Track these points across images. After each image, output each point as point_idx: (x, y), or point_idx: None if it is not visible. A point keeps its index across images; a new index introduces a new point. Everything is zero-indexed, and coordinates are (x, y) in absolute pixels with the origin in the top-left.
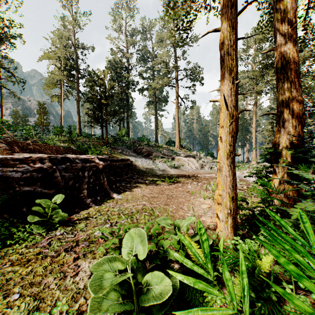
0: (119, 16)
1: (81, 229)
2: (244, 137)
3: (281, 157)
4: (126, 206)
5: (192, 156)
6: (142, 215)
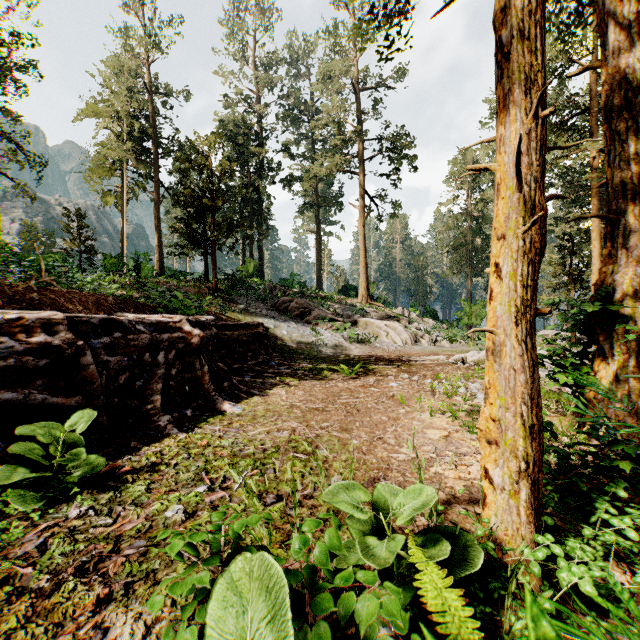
0: (243, 29)
1: (136, 499)
2: None
3: (620, 318)
4: (250, 435)
5: (394, 317)
6: (288, 458)
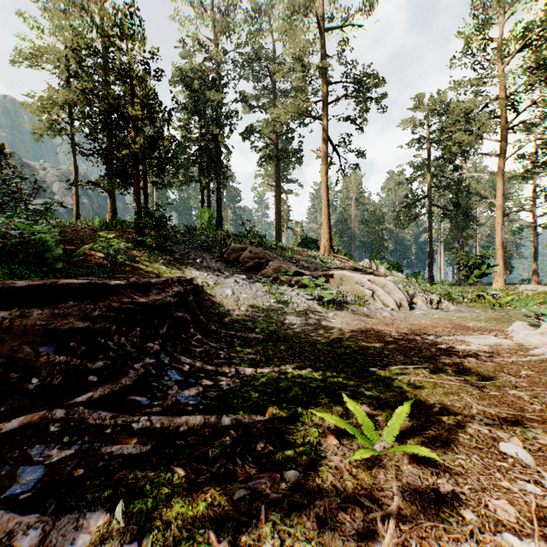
0: None
1: None
2: (461, 231)
3: None
4: None
5: (363, 270)
6: None
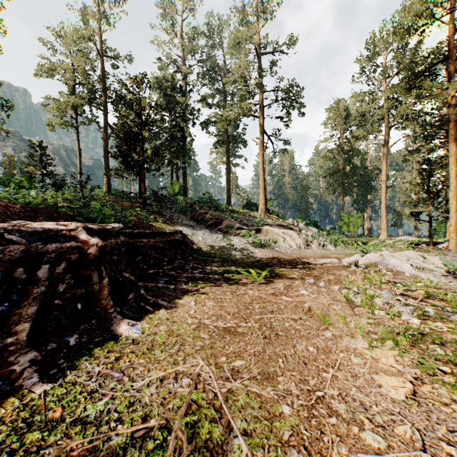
0: (171, 8)
1: None
2: (364, 197)
3: None
4: (136, 387)
5: (287, 226)
6: None
